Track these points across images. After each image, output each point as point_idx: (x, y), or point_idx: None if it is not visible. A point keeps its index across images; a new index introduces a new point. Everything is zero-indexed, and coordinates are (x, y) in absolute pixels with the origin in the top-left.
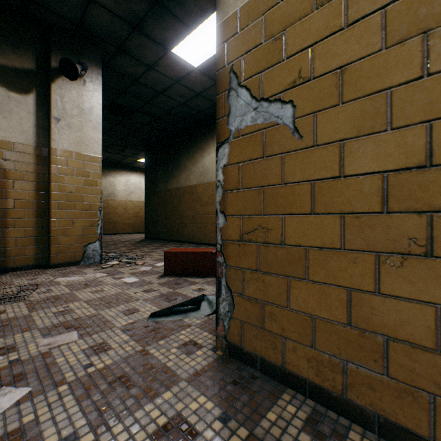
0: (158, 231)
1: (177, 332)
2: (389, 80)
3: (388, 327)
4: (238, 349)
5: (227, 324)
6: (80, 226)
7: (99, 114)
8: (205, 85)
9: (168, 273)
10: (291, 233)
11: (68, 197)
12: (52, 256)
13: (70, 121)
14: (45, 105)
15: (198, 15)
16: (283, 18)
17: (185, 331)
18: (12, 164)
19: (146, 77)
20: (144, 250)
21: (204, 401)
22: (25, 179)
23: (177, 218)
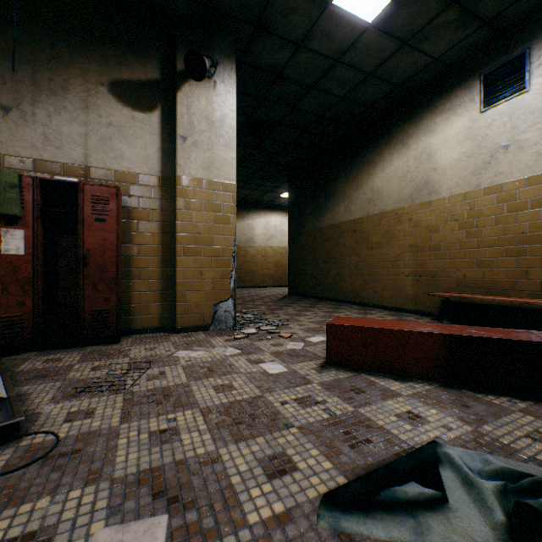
0: (305, 285)
1: None
2: None
3: None
4: None
5: None
6: (210, 278)
7: (232, 124)
8: (382, 55)
9: (333, 362)
10: None
11: (195, 239)
12: (177, 317)
13: (198, 139)
14: (171, 122)
15: None
16: None
17: None
18: (136, 200)
19: (292, 65)
20: (288, 312)
21: None
22: (149, 219)
23: (331, 267)
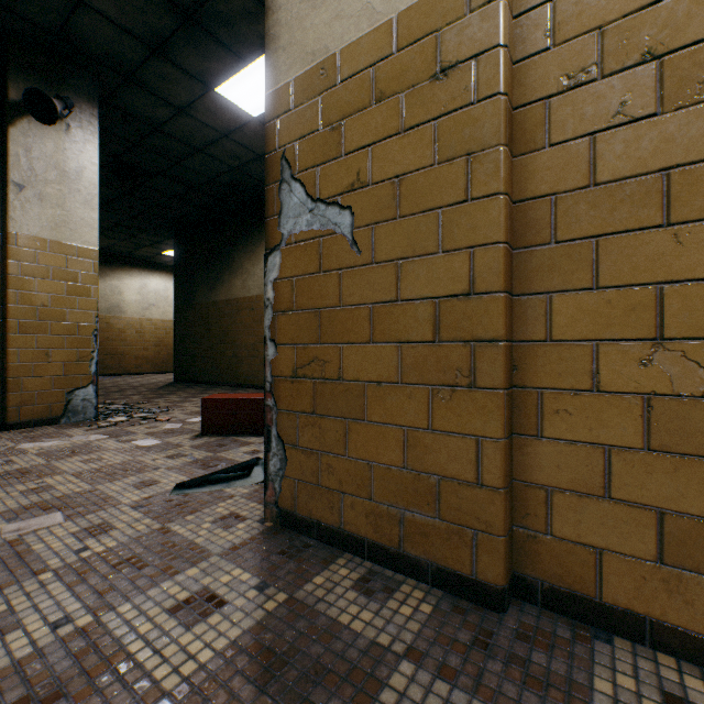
0: (197, 370)
1: (214, 505)
2: (440, 200)
3: (439, 466)
4: (292, 515)
5: (278, 486)
6: (61, 361)
7: (94, 180)
8: None
9: (208, 432)
10: (350, 366)
11: (39, 313)
12: (9, 410)
13: (43, 190)
14: None
15: (256, 44)
16: (341, 106)
17: (224, 503)
18: None
19: (174, 125)
20: (171, 399)
21: (239, 573)
22: None
23: (228, 347)
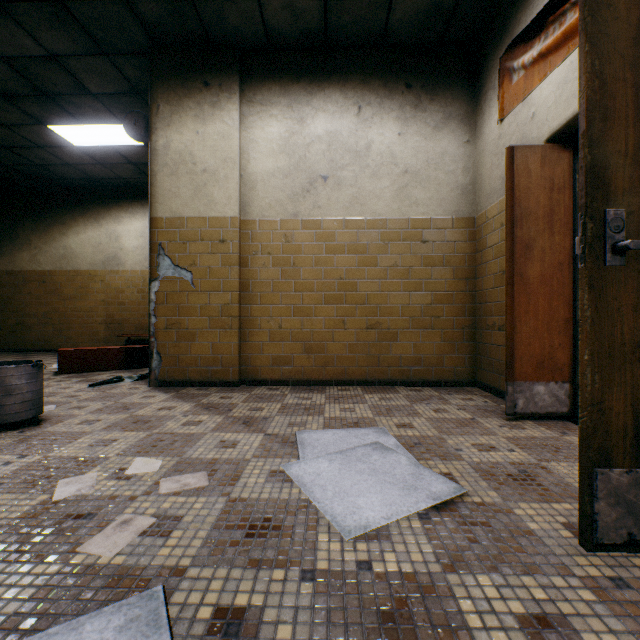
0: None
1: (119, 387)
2: (222, 277)
3: (222, 352)
4: (165, 381)
5: (158, 372)
6: None
7: None
8: (83, 161)
9: (64, 372)
10: (191, 324)
11: None
12: None
13: None
14: None
15: (95, 119)
16: (188, 237)
17: (125, 386)
18: None
19: None
20: None
21: (155, 393)
22: None
23: (11, 316)
